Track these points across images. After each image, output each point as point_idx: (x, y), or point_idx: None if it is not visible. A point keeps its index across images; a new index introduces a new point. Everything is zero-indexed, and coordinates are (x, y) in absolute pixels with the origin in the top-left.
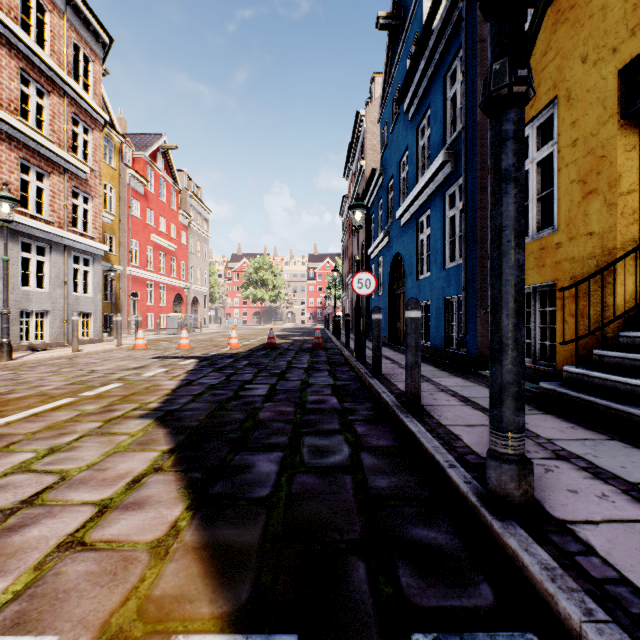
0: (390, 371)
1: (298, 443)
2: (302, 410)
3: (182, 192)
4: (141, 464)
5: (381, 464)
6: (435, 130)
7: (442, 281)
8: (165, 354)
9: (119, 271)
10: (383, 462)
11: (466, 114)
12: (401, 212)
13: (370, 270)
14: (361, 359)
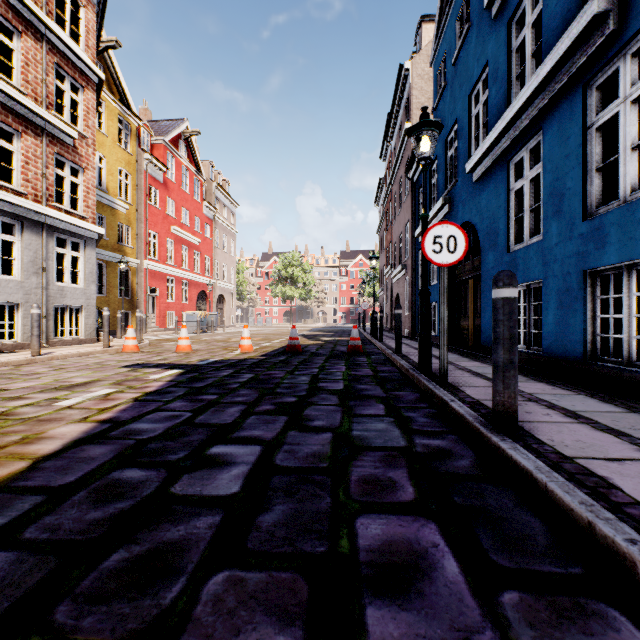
0: (519, 411)
1: None
2: None
3: (207, 183)
4: None
5: None
6: None
7: (578, 242)
8: (150, 360)
9: (136, 265)
10: None
11: None
12: (478, 157)
13: (417, 256)
14: (432, 375)
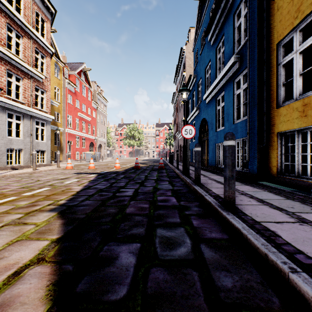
0: (205, 181)
1: (152, 234)
2: (154, 206)
3: (93, 92)
4: (30, 253)
5: (219, 258)
6: (227, 47)
7: (232, 131)
8: (81, 171)
9: (62, 130)
10: (220, 256)
11: (249, 31)
12: (206, 95)
13: None
14: (186, 174)
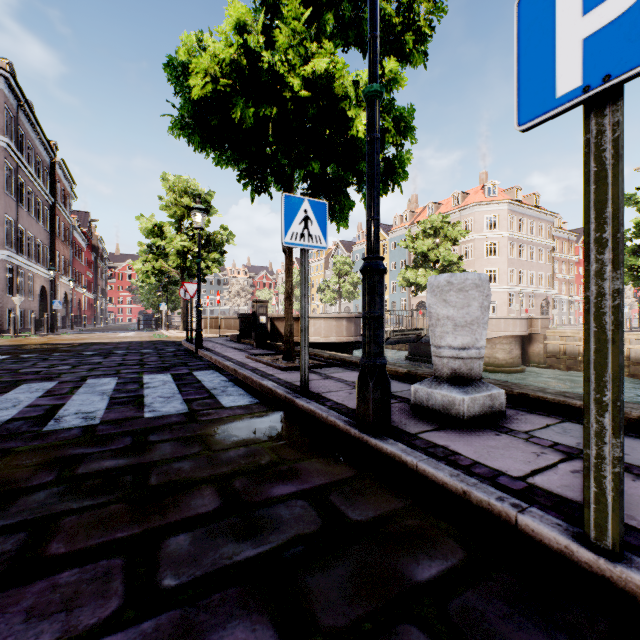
0: None
1: None
2: None
3: None
4: None
5: None
6: None
7: None
8: None
9: None
10: None
11: None
12: None
13: None
14: None
